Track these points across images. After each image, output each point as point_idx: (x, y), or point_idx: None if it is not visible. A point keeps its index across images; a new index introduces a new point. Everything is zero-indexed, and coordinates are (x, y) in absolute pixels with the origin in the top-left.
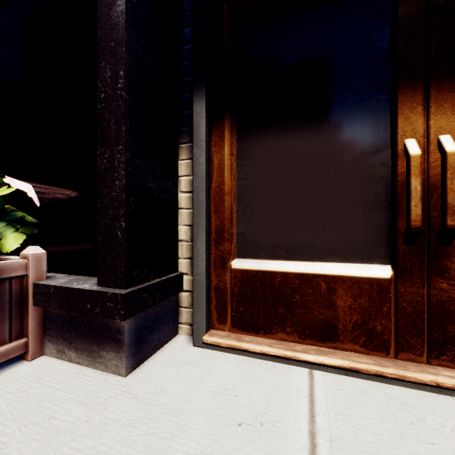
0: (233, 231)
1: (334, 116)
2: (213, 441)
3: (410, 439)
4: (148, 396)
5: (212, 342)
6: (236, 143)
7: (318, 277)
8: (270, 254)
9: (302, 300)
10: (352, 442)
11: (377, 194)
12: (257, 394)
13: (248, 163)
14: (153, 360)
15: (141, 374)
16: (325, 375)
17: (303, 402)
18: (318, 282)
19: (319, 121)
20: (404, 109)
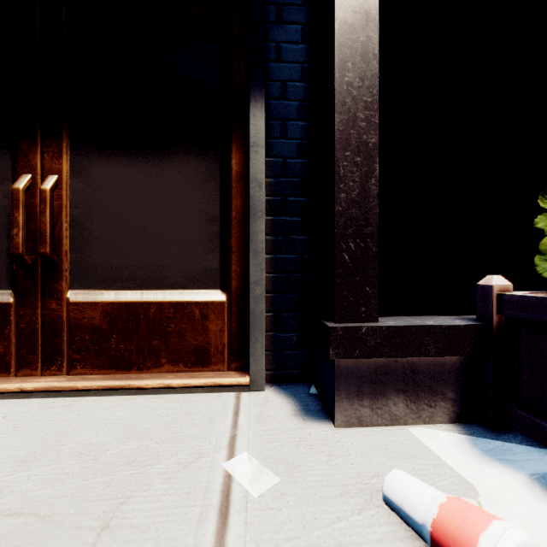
0: None
1: None
2: None
3: None
4: None
5: None
6: None
7: None
8: None
9: None
10: None
11: (0, 223)
12: None
13: None
14: None
15: None
16: None
17: None
18: None
19: None
20: (23, 146)
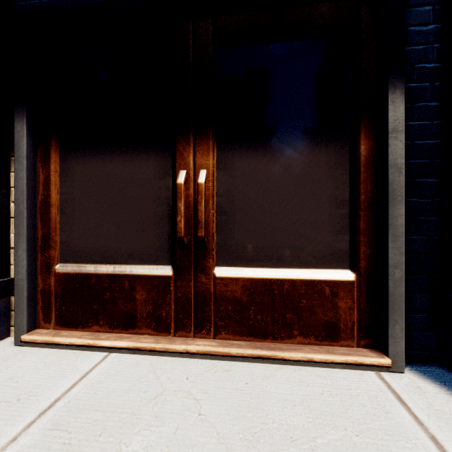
0: (57, 239)
1: (134, 147)
2: None
3: (133, 391)
4: None
5: (29, 340)
6: (59, 161)
7: (123, 277)
8: (87, 259)
9: (112, 296)
10: (85, 400)
11: (163, 211)
12: (39, 378)
13: (70, 179)
14: None
15: None
16: (118, 356)
17: (75, 378)
18: (123, 281)
19: (124, 149)
20: (180, 147)
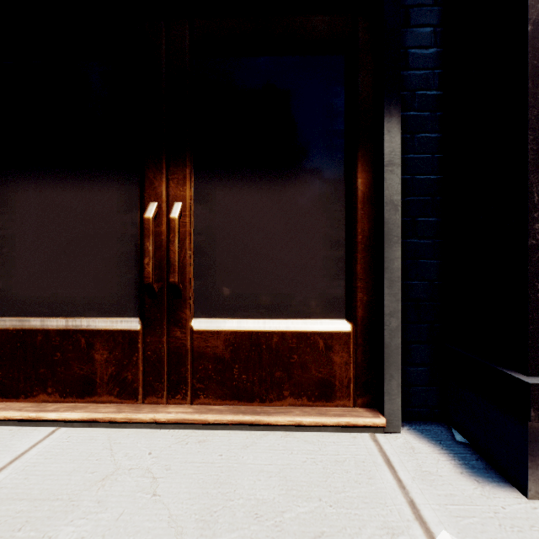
0: None
1: (93, 173)
2: None
3: (77, 473)
4: None
5: None
6: None
7: (78, 333)
8: (32, 311)
9: (64, 357)
10: (11, 488)
11: (129, 251)
12: None
13: (8, 211)
14: None
15: None
16: (68, 431)
17: (4, 461)
18: (79, 338)
19: (80, 175)
20: (150, 174)
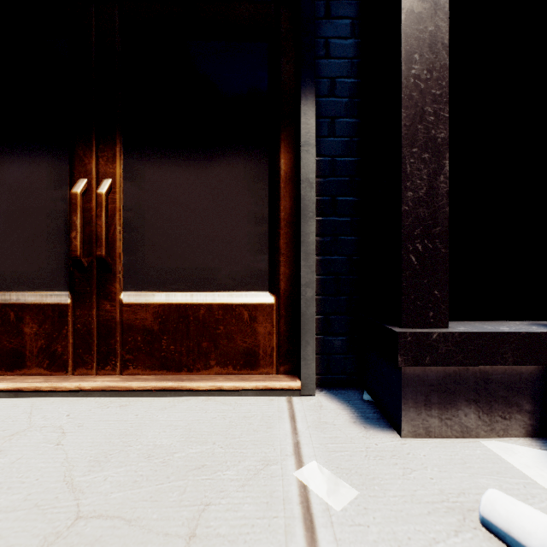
0: None
1: (22, 149)
2: None
3: None
4: None
5: None
6: None
7: (8, 307)
8: None
9: None
10: None
11: (59, 227)
12: None
13: None
14: None
15: None
16: None
17: None
18: (8, 312)
19: (9, 151)
20: (80, 152)
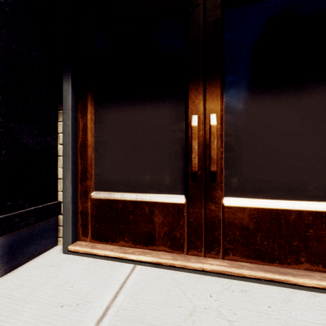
0: (92, 172)
1: (153, 98)
2: (36, 319)
3: (168, 305)
4: (6, 292)
5: (74, 250)
6: (94, 112)
7: (144, 203)
8: (115, 188)
9: (134, 219)
10: (131, 311)
11: (177, 149)
12: (87, 284)
13: (102, 126)
14: (26, 265)
15: (11, 276)
16: (143, 268)
17: (116, 287)
18: (144, 207)
19: (144, 100)
20: (192, 96)
